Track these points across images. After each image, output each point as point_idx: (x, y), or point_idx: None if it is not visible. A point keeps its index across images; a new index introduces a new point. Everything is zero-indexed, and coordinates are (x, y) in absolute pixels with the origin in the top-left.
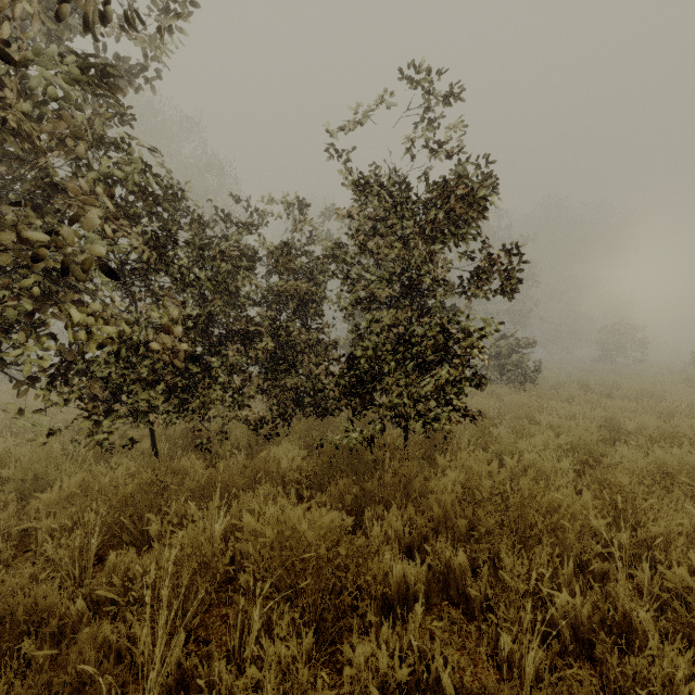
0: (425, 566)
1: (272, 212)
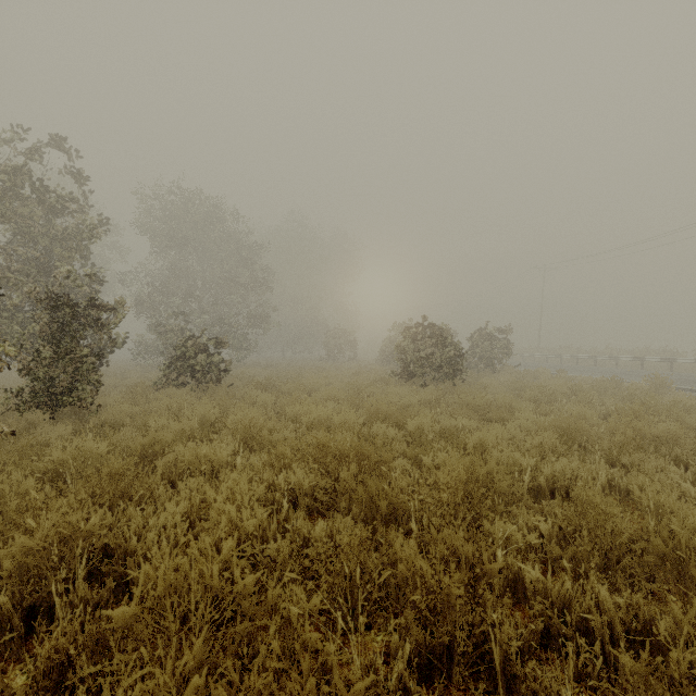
0: None
1: None
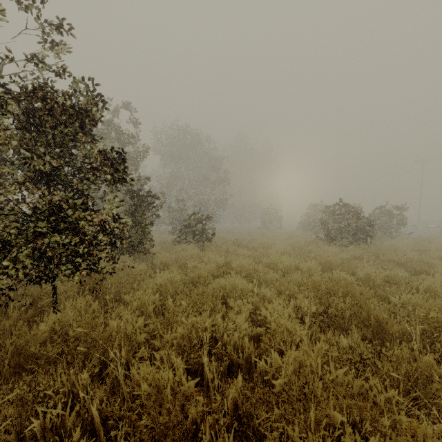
0: None
1: None
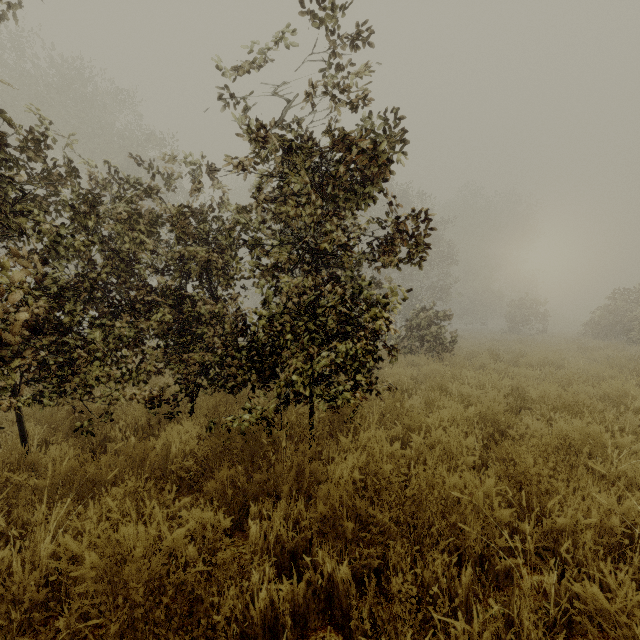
0: (302, 583)
1: (172, 172)
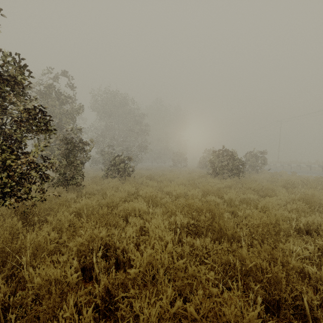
0: None
1: None
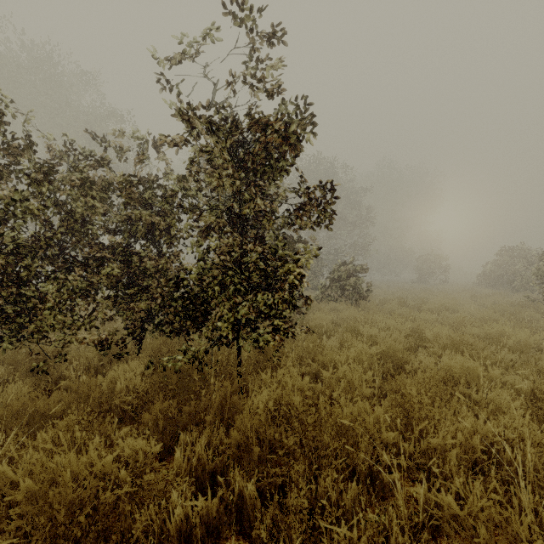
0: (216, 499)
1: (120, 145)
